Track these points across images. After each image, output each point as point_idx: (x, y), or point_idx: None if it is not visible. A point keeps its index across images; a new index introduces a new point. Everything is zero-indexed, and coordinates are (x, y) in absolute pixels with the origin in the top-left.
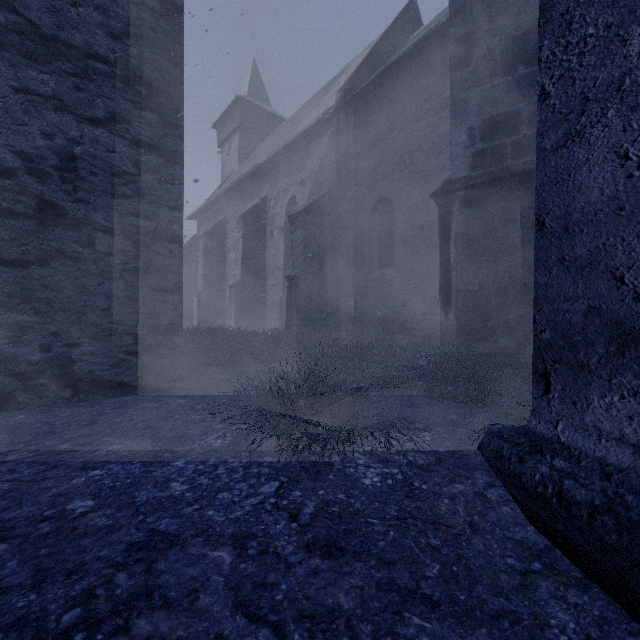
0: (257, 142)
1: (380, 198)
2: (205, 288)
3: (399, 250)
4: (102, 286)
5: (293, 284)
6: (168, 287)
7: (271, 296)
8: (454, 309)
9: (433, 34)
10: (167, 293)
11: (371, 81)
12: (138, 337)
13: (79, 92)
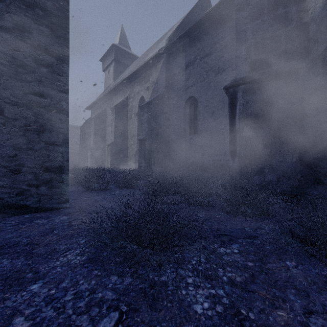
0: (123, 69)
1: (190, 97)
2: (95, 146)
3: (200, 125)
4: (10, 140)
5: (142, 143)
6: (58, 142)
7: (130, 150)
8: (238, 157)
9: (220, 5)
10: (57, 146)
11: (185, 32)
12: (37, 175)
13: None
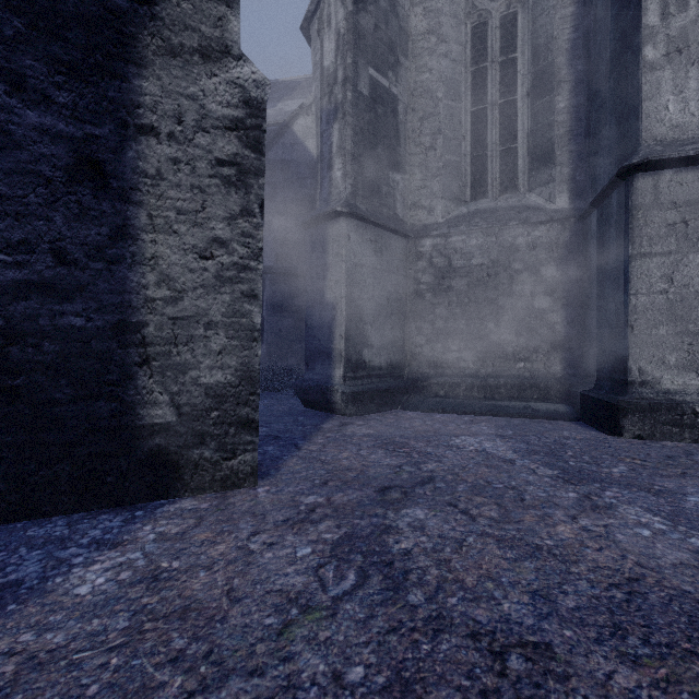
0: None
1: None
2: None
3: None
4: None
5: None
6: None
7: None
8: (266, 343)
9: None
10: None
11: None
12: None
13: None
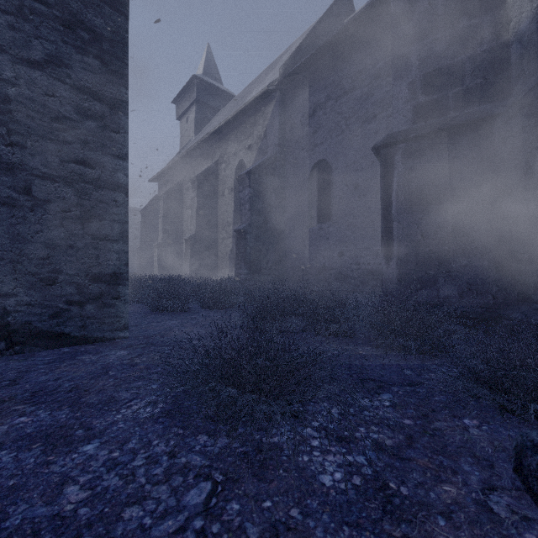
0: (211, 115)
1: (319, 160)
2: (165, 241)
3: (336, 206)
4: (40, 234)
5: (241, 237)
6: (112, 236)
7: (222, 248)
8: (396, 258)
9: (367, 10)
10: (111, 242)
11: (311, 55)
12: (80, 286)
13: (14, 31)
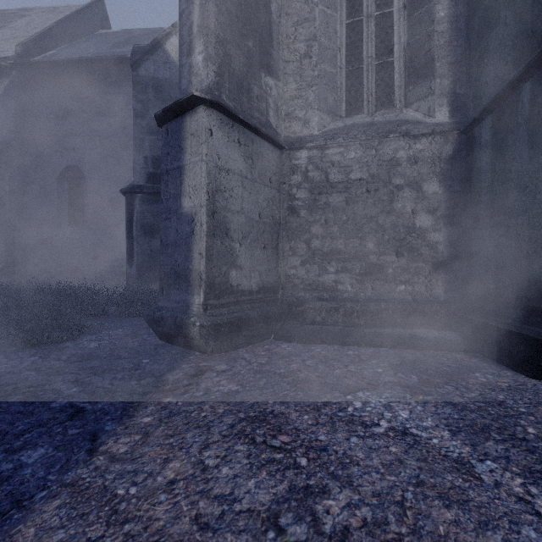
0: None
1: (71, 165)
2: None
3: (90, 213)
4: None
5: None
6: None
7: None
8: (136, 264)
9: (121, 59)
10: None
11: (62, 60)
12: None
13: None
